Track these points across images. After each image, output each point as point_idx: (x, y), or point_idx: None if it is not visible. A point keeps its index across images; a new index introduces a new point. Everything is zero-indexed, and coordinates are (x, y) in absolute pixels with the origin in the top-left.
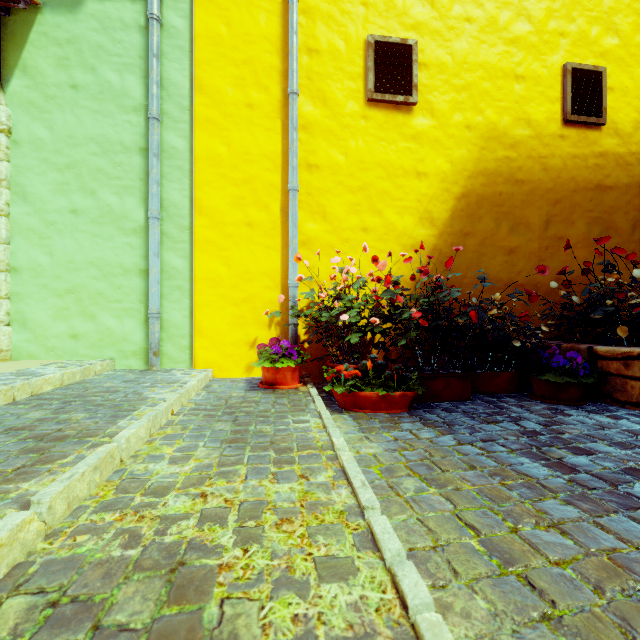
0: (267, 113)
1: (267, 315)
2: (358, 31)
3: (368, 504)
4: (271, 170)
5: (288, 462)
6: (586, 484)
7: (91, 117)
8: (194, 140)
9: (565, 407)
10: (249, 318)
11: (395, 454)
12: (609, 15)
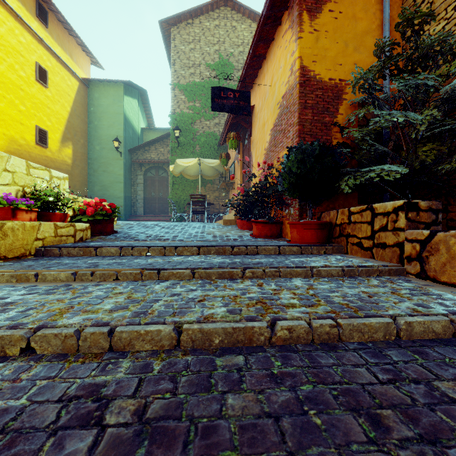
0: None
1: None
2: None
3: None
4: None
5: None
6: None
7: None
8: None
9: None
10: None
11: None
12: (49, 115)
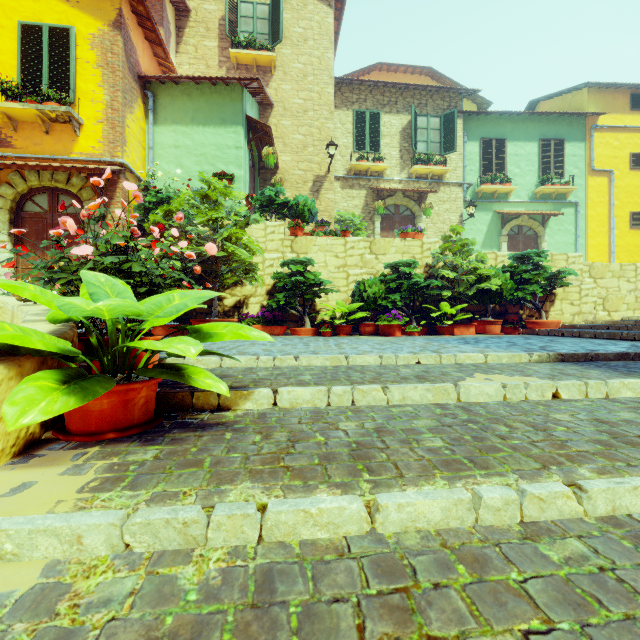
0: (604, 233)
1: None
2: (627, 210)
3: None
4: (605, 247)
5: None
6: None
7: (562, 237)
8: (587, 241)
9: None
10: None
11: None
12: None
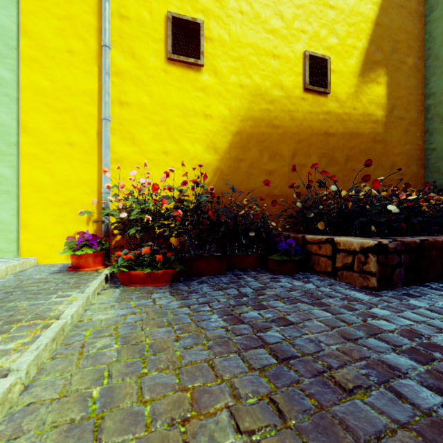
0: (85, 59)
1: (78, 214)
2: (160, 7)
3: (15, 367)
4: (89, 103)
5: (1, 332)
6: (237, 332)
7: None
8: (20, 73)
9: (282, 276)
10: (70, 217)
11: (120, 318)
12: (332, 23)
